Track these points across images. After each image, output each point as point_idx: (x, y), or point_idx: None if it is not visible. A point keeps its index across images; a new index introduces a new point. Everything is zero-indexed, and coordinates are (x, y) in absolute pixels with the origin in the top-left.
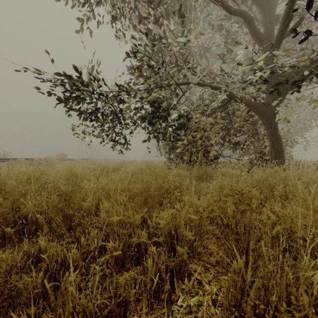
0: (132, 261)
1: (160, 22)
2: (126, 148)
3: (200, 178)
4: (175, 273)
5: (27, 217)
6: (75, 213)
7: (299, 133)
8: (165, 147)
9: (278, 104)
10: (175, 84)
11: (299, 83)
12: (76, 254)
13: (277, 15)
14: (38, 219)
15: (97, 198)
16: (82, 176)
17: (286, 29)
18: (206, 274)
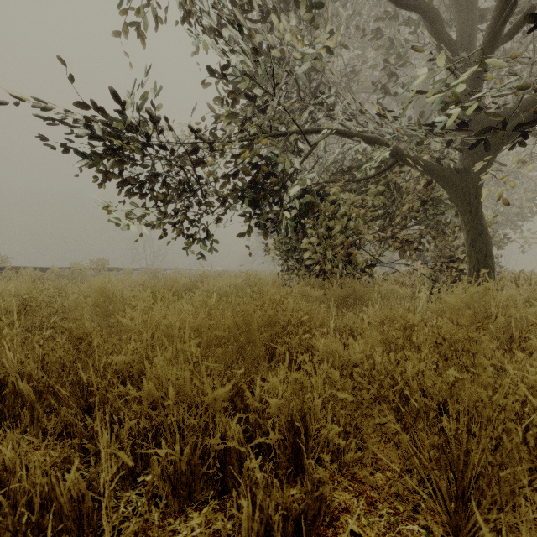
0: (210, 485)
1: (270, 19)
2: (210, 248)
3: (344, 302)
4: (304, 524)
5: (3, 384)
6: (96, 379)
7: (512, 223)
8: (279, 247)
9: (484, 169)
10: (297, 132)
11: (528, 128)
12: (77, 485)
13: (480, 9)
14: (21, 390)
15: (143, 345)
16: (125, 299)
17: (502, 29)
18: (372, 518)
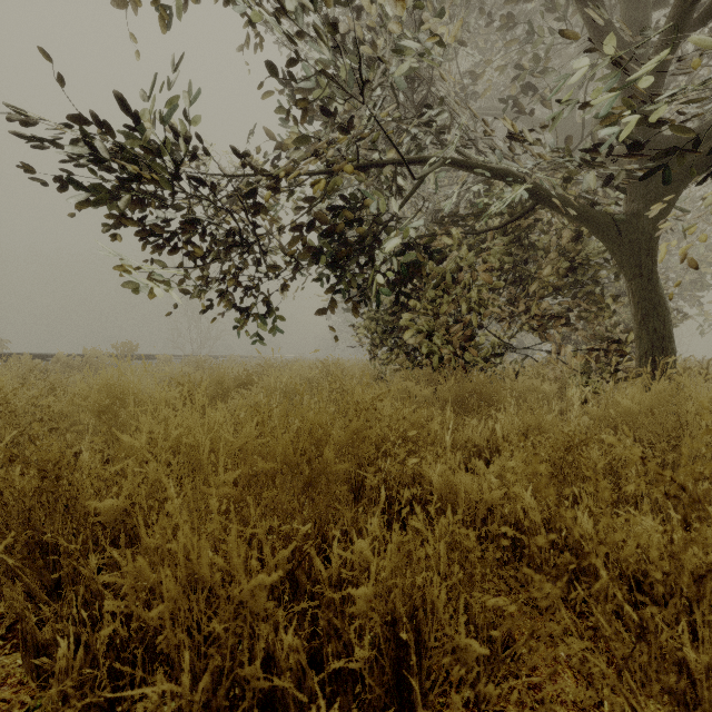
0: None
1: None
2: (274, 328)
3: (463, 404)
4: None
5: None
6: (60, 542)
7: (686, 295)
8: (369, 326)
9: (662, 215)
10: (395, 162)
11: None
12: None
13: None
14: None
15: (151, 478)
16: (143, 401)
17: (693, 9)
18: None
